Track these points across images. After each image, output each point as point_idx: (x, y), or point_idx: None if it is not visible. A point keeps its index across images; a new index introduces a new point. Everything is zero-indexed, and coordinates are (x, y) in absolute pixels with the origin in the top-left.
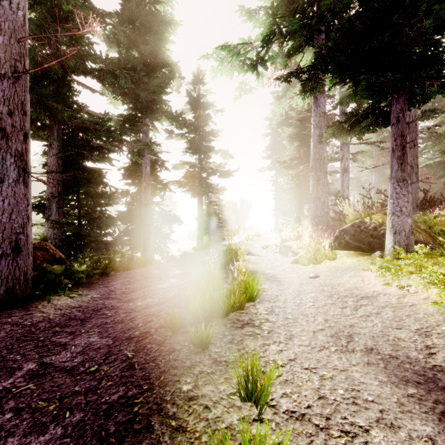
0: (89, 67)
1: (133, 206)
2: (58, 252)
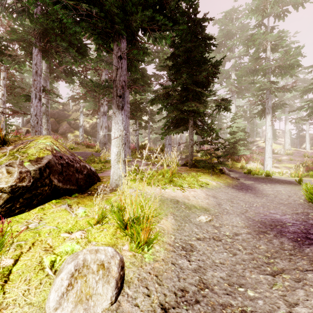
0: None
1: None
2: None
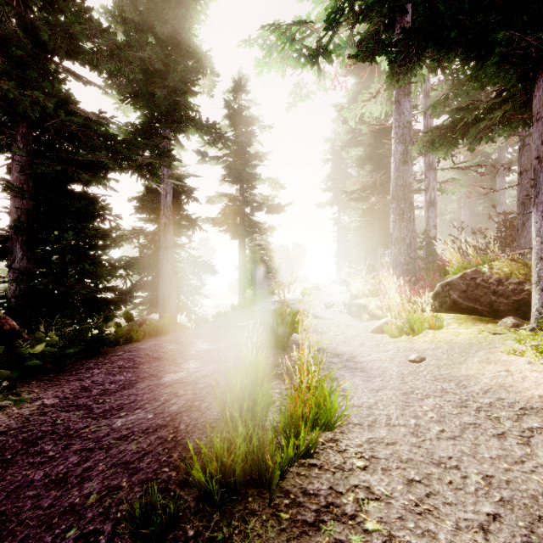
0: (75, 45)
1: (150, 249)
2: (8, 321)
